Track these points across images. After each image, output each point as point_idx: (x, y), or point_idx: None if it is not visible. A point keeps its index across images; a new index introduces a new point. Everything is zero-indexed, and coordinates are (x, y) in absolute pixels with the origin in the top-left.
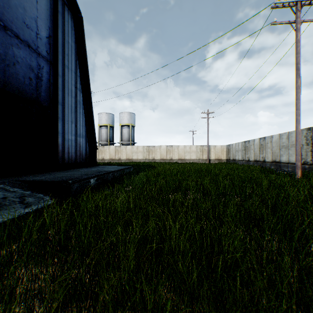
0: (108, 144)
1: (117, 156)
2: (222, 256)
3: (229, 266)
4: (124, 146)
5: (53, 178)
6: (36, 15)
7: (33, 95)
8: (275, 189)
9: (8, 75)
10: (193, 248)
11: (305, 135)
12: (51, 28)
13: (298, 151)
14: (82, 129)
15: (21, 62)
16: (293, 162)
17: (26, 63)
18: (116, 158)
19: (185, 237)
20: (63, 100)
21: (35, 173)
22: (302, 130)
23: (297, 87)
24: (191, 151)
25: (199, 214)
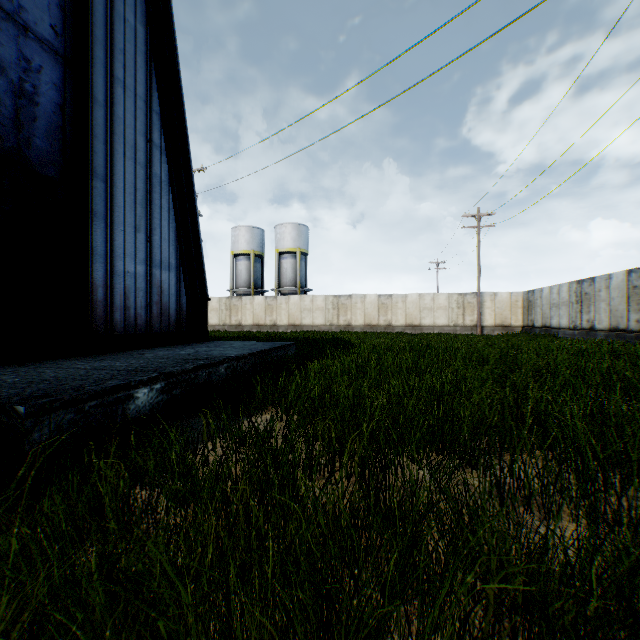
0: (251, 292)
1: (268, 318)
2: None
3: None
4: (284, 298)
5: None
6: None
7: (5, 140)
8: None
9: None
10: None
11: None
12: None
13: None
14: (167, 248)
15: None
16: None
17: None
18: (266, 322)
19: None
20: (108, 168)
21: (3, 365)
22: None
23: None
24: (436, 308)
25: None
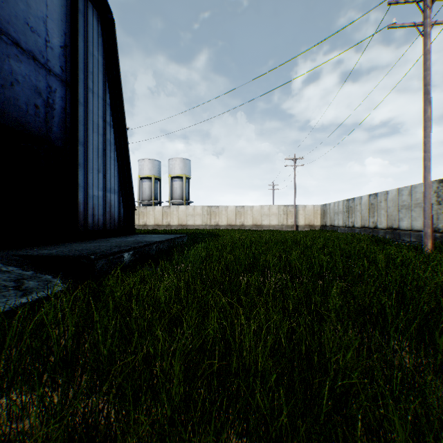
0: (152, 203)
1: (165, 220)
2: (329, 380)
3: (339, 396)
4: (175, 207)
5: (68, 252)
6: (45, 14)
7: (41, 130)
8: (397, 268)
9: (3, 100)
10: (280, 367)
11: (435, 189)
12: (67, 34)
13: (427, 213)
14: (114, 181)
15: (23, 81)
16: (418, 228)
17: (29, 84)
18: (163, 223)
19: (265, 346)
20: (85, 139)
21: (44, 245)
22: (431, 183)
23: (426, 119)
24: (271, 214)
25: (286, 307)
